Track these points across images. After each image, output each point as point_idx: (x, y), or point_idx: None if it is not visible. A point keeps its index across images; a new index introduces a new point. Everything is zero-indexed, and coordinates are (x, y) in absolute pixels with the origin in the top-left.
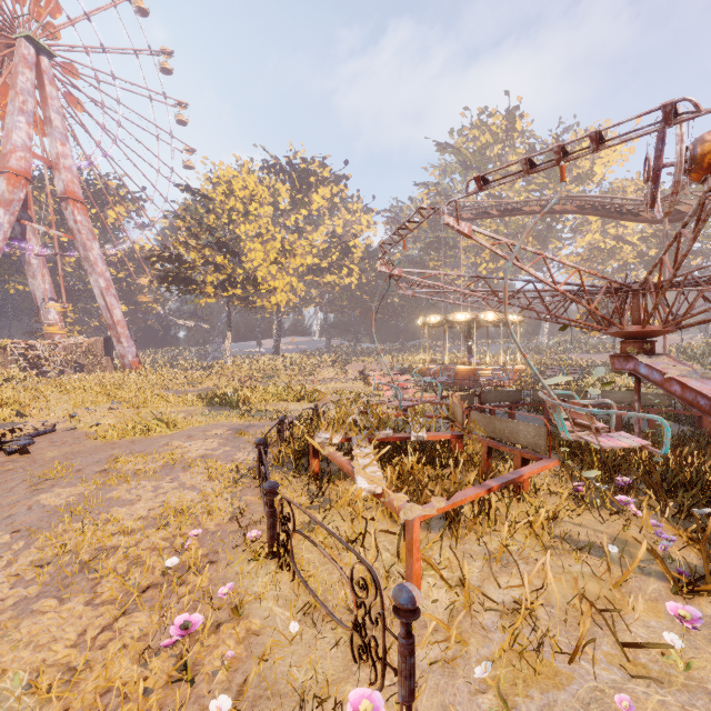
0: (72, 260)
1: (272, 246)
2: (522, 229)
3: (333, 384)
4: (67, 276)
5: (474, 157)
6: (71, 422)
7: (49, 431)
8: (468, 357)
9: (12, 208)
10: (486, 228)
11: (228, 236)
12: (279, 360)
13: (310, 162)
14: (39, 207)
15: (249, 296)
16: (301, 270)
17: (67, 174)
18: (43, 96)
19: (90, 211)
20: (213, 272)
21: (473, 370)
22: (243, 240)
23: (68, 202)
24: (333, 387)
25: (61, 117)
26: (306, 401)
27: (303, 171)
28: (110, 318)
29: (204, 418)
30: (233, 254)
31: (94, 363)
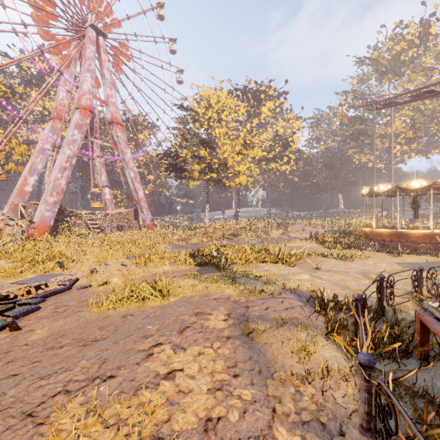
0: (120, 164)
1: (236, 143)
2: (439, 114)
3: (290, 244)
4: (118, 174)
5: (390, 62)
6: (87, 279)
7: (64, 289)
8: (414, 221)
9: (82, 129)
10: (403, 117)
11: (207, 137)
12: (239, 223)
13: (260, 84)
14: (104, 135)
15: (220, 179)
16: (257, 158)
17: (112, 108)
18: (100, 61)
19: (129, 135)
20: (198, 163)
21: (430, 234)
22: (215, 145)
23: (113, 125)
24: (292, 246)
25: (110, 72)
26: (284, 264)
27: (256, 91)
28: (137, 196)
29: (196, 282)
30: (211, 148)
31: (128, 225)
